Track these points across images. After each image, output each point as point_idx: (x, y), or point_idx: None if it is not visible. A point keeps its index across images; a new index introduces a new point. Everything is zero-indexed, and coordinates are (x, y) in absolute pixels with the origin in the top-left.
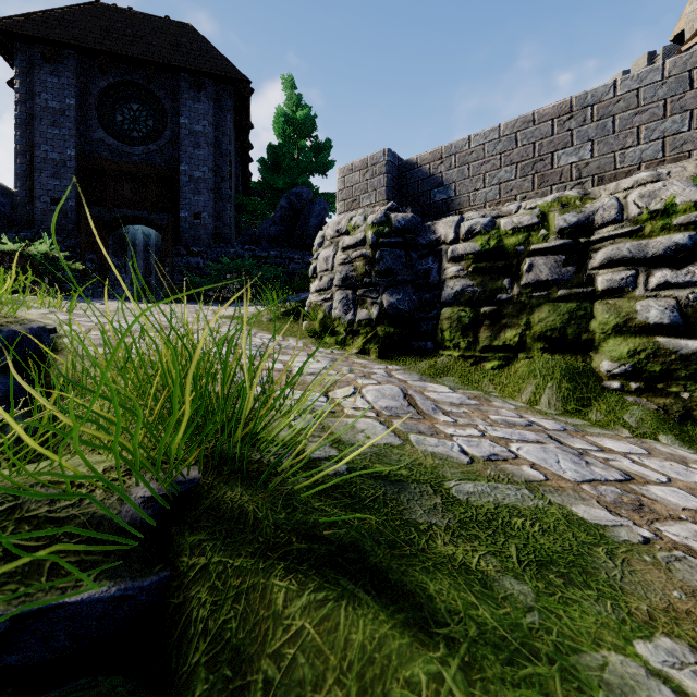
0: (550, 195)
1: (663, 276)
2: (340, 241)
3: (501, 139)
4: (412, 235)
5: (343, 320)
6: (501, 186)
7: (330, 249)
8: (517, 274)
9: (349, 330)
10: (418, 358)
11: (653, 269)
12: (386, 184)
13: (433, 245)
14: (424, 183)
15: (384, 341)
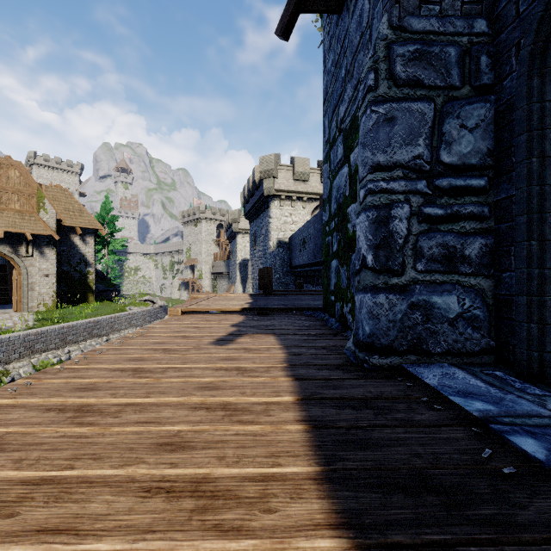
0: None
1: None
2: None
3: None
4: None
5: None
6: None
7: None
8: None
9: None
10: None
11: None
12: None
13: None
14: None
15: None
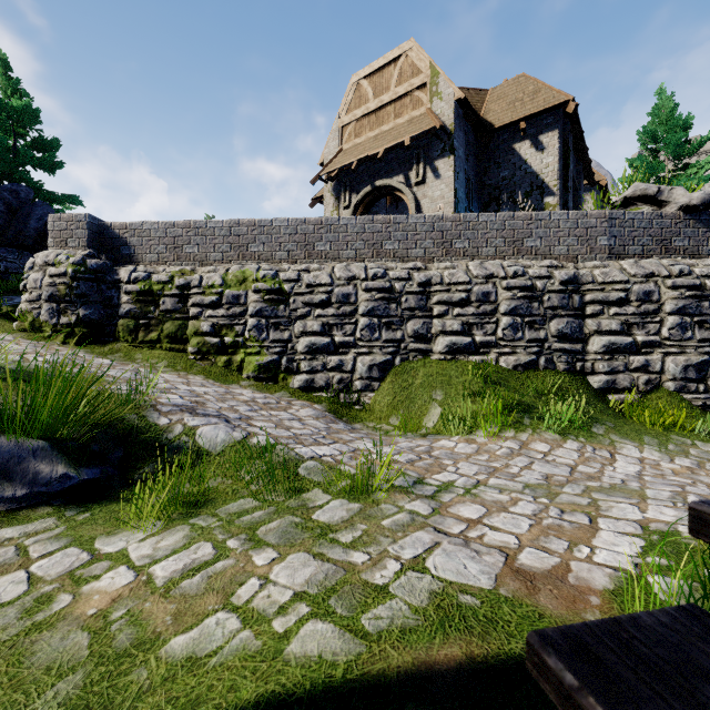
0: (180, 267)
1: (210, 312)
2: (48, 269)
3: (160, 230)
4: (102, 274)
5: (50, 323)
6: (160, 255)
7: (39, 274)
8: (159, 305)
9: (54, 330)
10: (104, 347)
11: (208, 309)
12: (87, 237)
13: (117, 282)
14: (116, 241)
15: (81, 337)
